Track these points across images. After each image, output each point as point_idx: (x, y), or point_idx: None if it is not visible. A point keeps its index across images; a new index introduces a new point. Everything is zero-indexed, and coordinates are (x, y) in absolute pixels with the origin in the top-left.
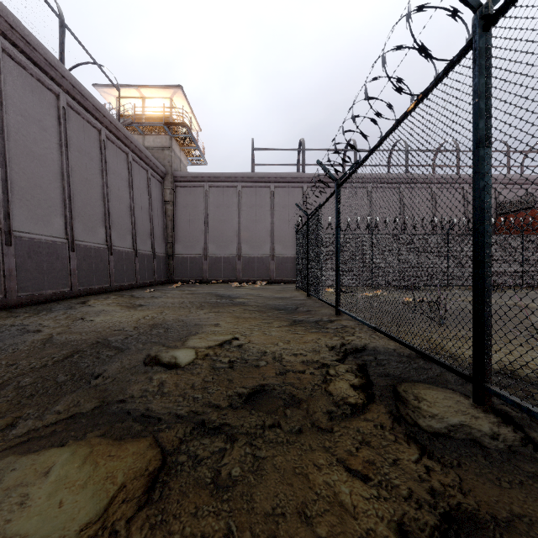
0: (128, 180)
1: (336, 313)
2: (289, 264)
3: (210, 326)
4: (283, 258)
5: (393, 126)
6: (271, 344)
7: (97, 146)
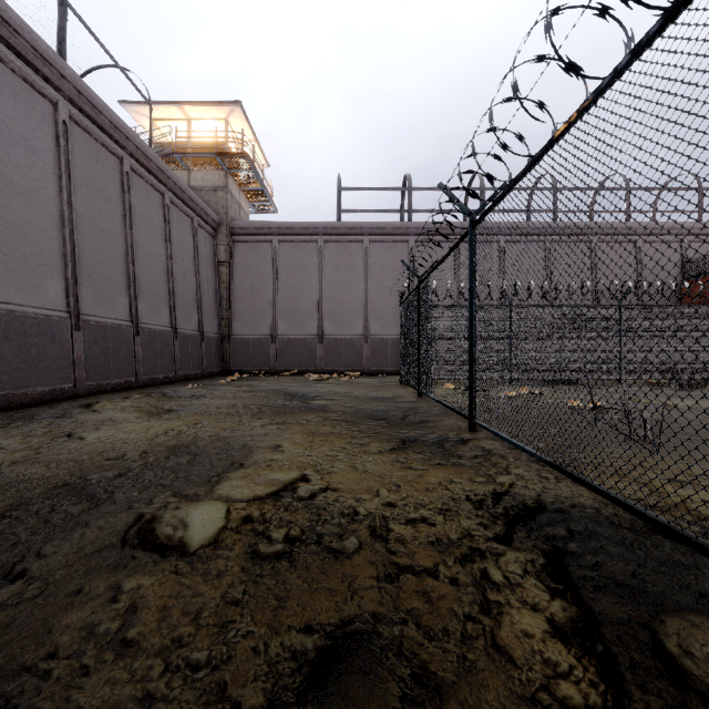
0: (164, 230)
1: (470, 427)
2: (390, 348)
3: (266, 451)
4: (382, 340)
5: (602, 85)
6: (366, 493)
7: (117, 181)
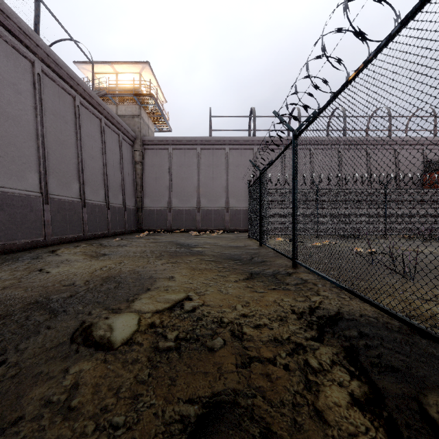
0: (101, 142)
1: (293, 265)
2: (242, 215)
3: (164, 280)
4: (236, 210)
5: (380, 45)
6: (228, 308)
7: (71, 111)
